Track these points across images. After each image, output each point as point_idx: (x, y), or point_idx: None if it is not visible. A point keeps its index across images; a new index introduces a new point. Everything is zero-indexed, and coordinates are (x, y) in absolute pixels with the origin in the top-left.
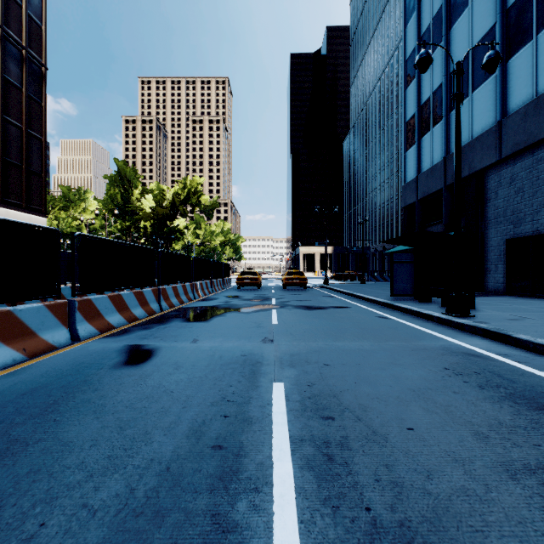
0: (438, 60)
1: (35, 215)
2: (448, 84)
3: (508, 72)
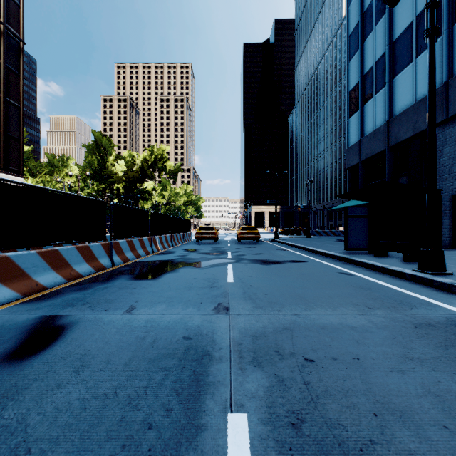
0: (380, 32)
1: (12, 175)
2: (391, 53)
3: (455, 34)
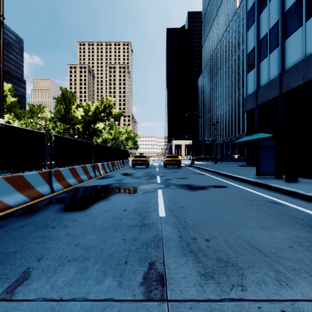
0: (274, 6)
1: None
2: (283, 21)
3: None
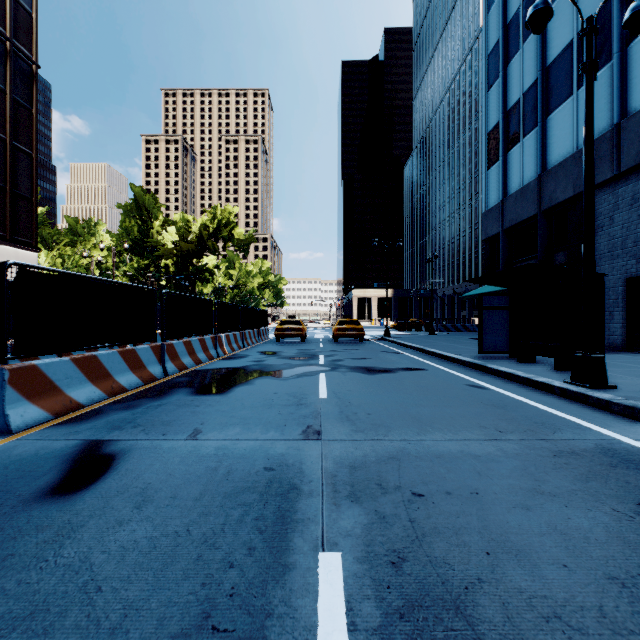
0: (530, 52)
1: (23, 249)
2: (544, 81)
3: (630, 59)
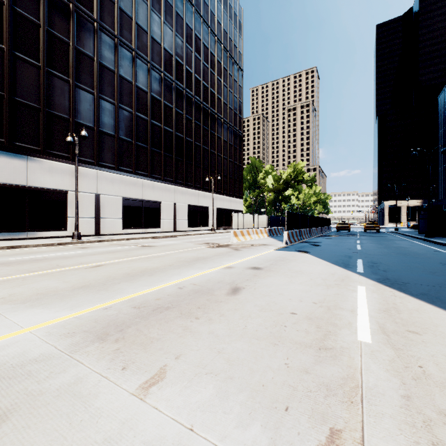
0: None
1: (240, 199)
2: None
3: None
